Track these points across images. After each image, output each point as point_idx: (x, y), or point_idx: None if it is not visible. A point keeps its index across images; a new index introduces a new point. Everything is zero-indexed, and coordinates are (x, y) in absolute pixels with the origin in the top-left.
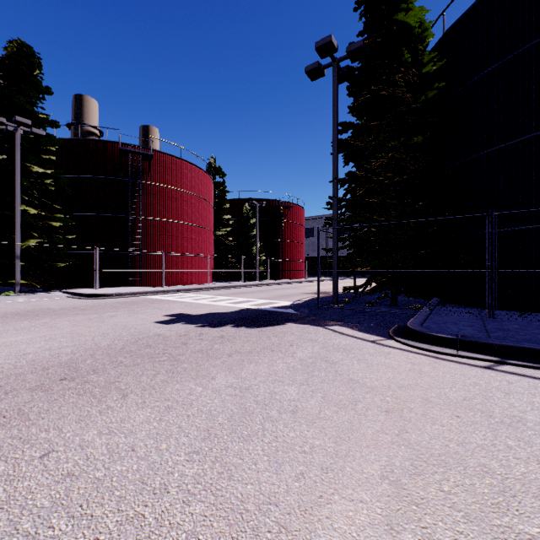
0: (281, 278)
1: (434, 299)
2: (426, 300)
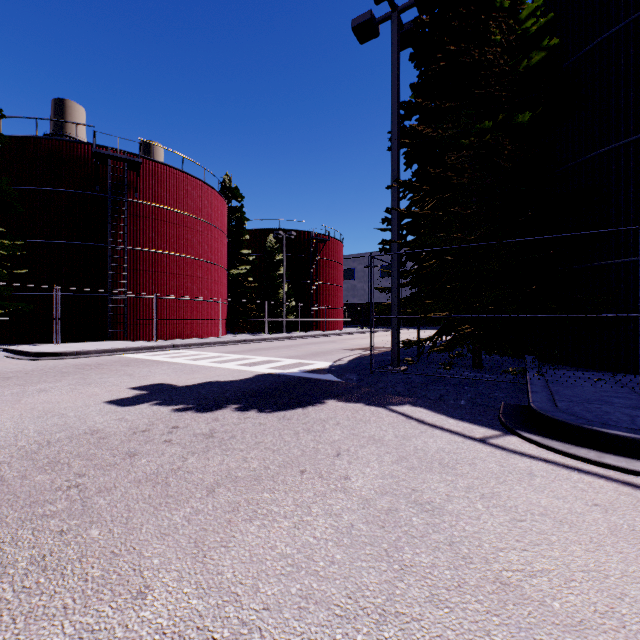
0: (315, 330)
1: (529, 358)
2: (514, 359)
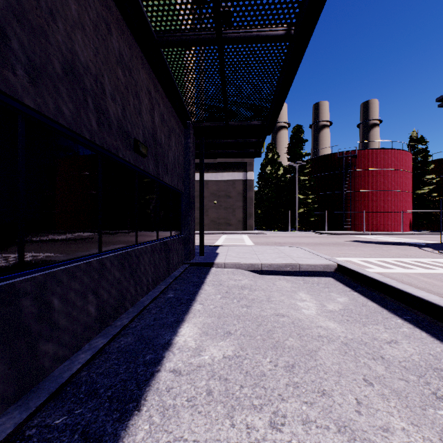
0: None
1: None
2: None
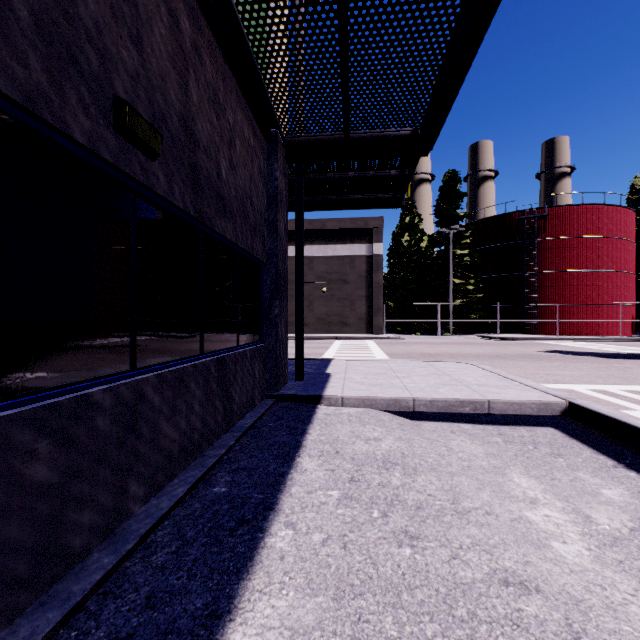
0: None
1: None
2: None
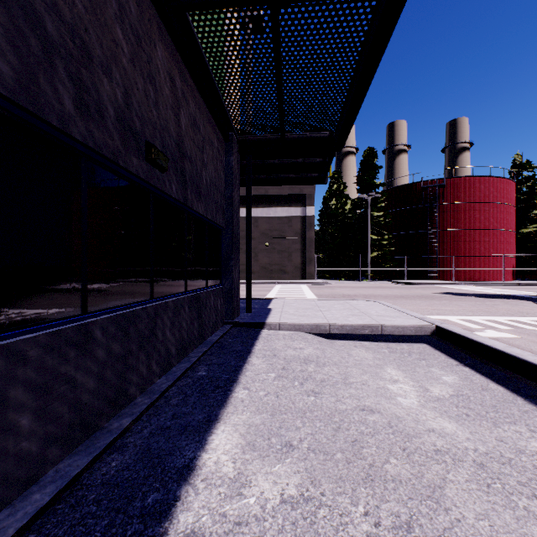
0: None
1: None
2: None
